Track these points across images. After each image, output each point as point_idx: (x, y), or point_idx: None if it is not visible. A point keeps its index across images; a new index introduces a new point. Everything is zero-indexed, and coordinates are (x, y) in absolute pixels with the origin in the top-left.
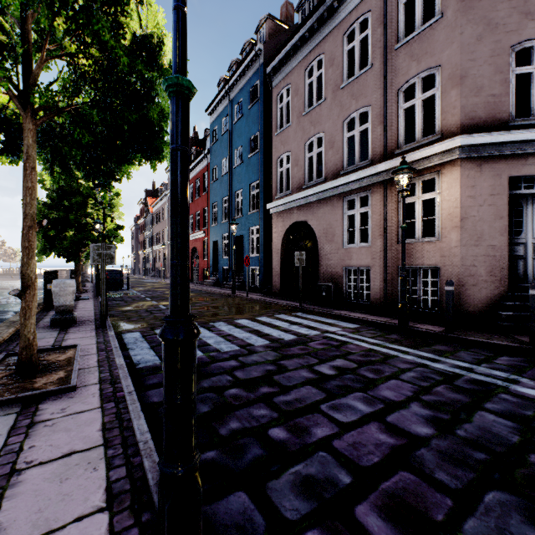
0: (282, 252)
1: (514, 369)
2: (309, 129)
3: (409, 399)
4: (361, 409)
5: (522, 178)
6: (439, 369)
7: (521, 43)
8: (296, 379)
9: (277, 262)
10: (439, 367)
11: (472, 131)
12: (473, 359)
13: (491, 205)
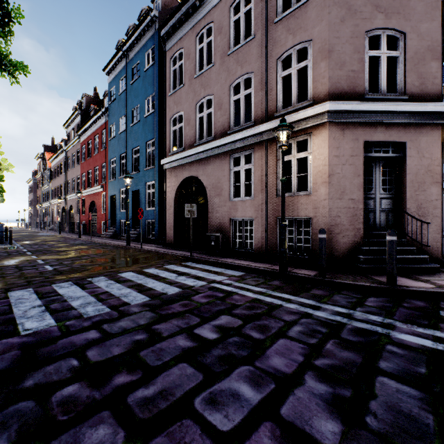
0: (175, 206)
1: (384, 311)
2: (200, 91)
3: (301, 367)
4: (248, 397)
5: (373, 143)
6: (322, 319)
7: (372, 31)
8: (169, 353)
9: (171, 215)
10: (322, 315)
11: (337, 100)
12: (348, 303)
13: (351, 164)
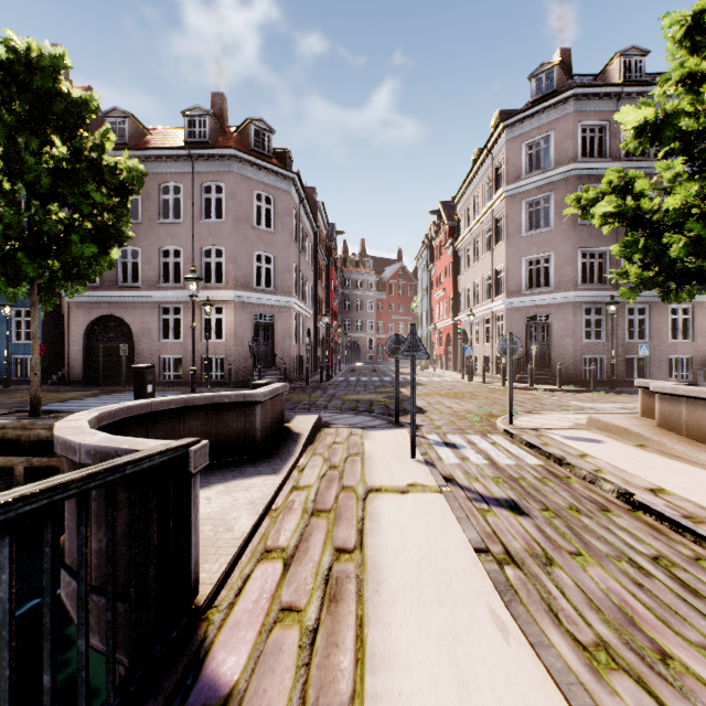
0: (84, 342)
1: None
2: None
3: None
4: None
5: (259, 314)
6: None
7: (258, 252)
8: None
9: (79, 351)
10: None
11: (240, 288)
12: None
13: (247, 326)
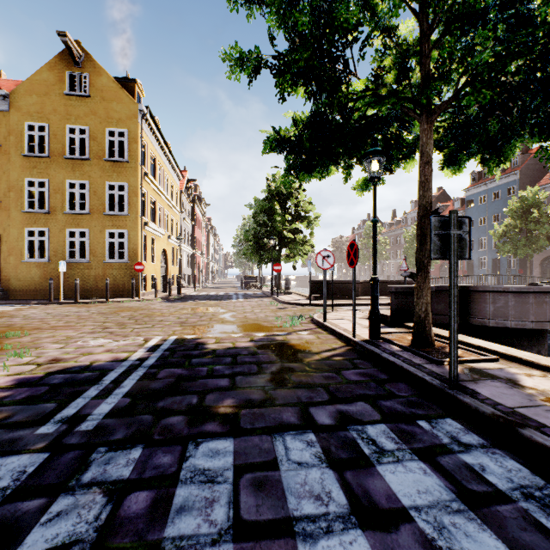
0: (539, 268)
1: None
2: None
3: None
4: None
5: None
6: None
7: None
8: None
9: (536, 272)
10: None
11: None
12: None
13: None
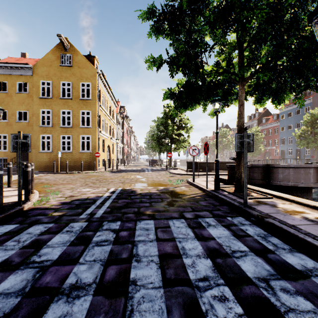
0: None
1: None
2: None
3: None
4: None
5: None
6: None
7: None
8: None
9: None
10: None
11: None
12: None
13: None
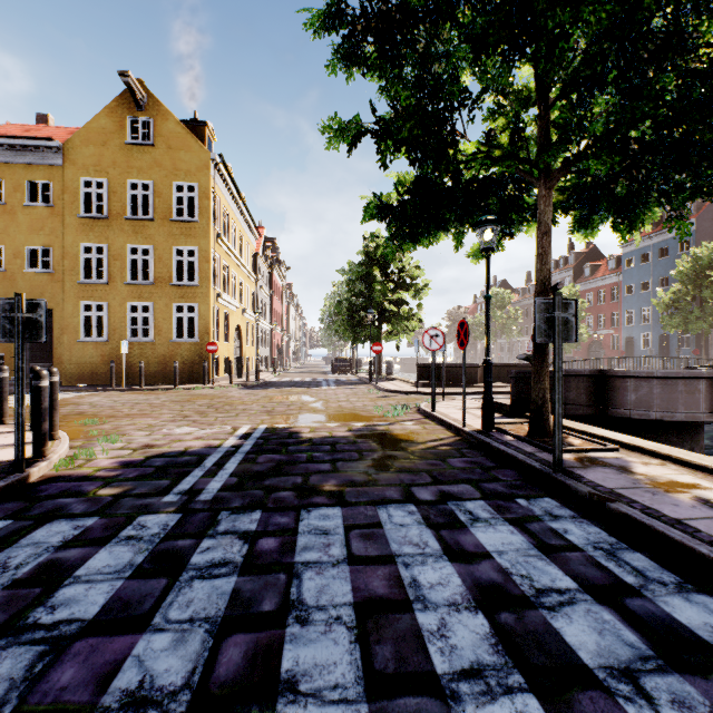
0: None
1: None
2: None
3: None
4: None
5: None
6: None
7: None
8: None
9: None
10: None
11: None
12: None
13: None
